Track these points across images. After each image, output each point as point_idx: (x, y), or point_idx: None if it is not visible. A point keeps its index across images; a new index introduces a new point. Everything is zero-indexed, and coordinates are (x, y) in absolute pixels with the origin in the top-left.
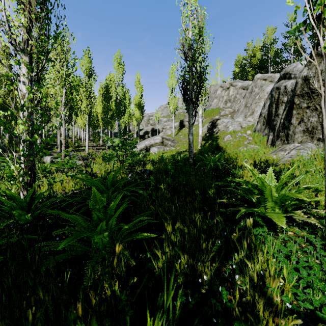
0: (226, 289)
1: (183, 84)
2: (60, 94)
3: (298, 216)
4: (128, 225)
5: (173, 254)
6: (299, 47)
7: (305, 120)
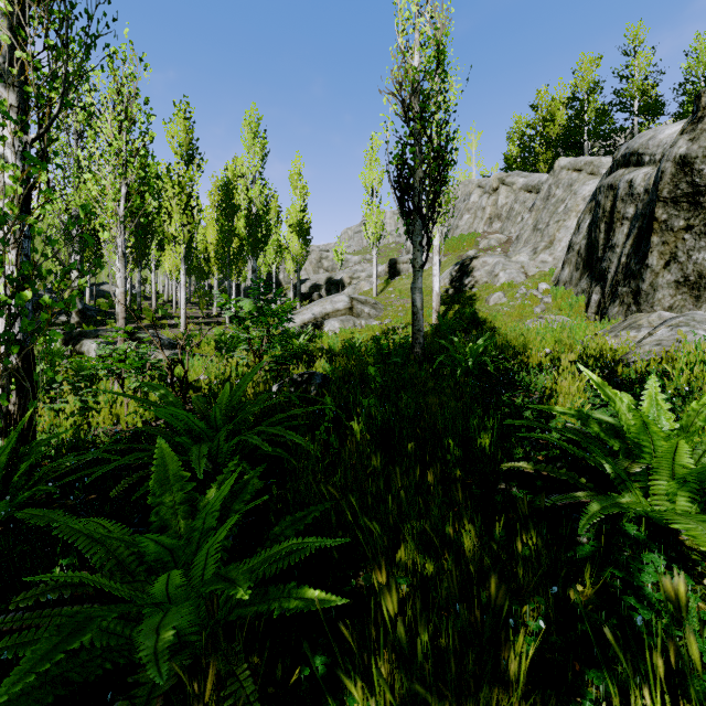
0: None
1: (400, 174)
2: (114, 196)
3: None
4: (257, 560)
5: (403, 693)
6: None
7: (682, 259)
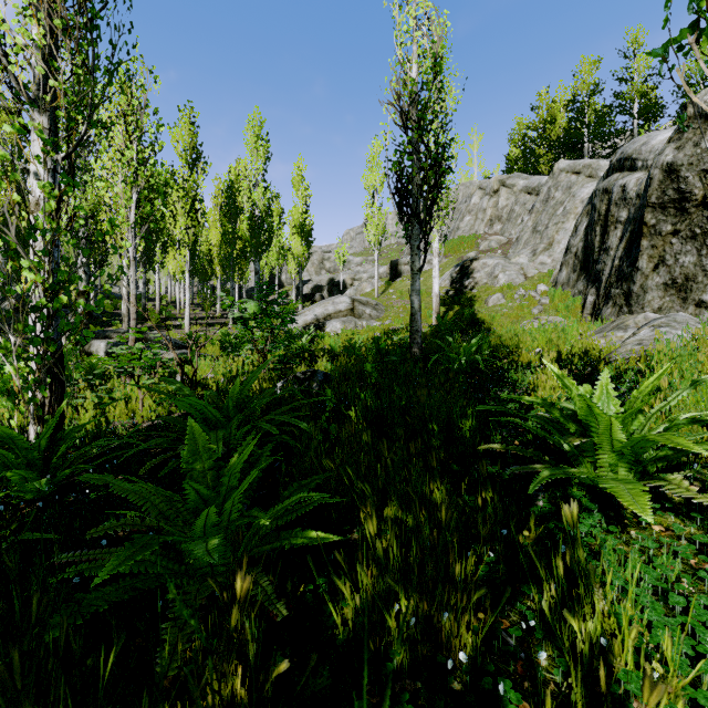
0: (514, 681)
1: (399, 181)
2: (126, 203)
3: (677, 488)
4: (271, 512)
5: (381, 590)
6: (684, 83)
7: (670, 262)
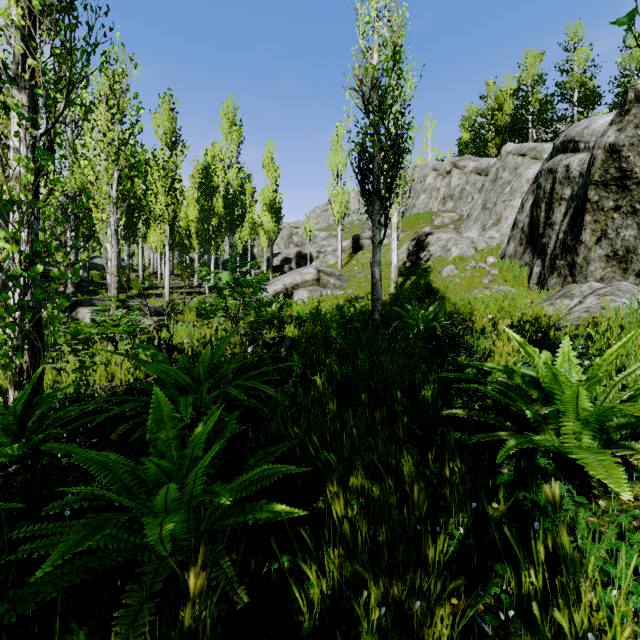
0: None
1: (361, 160)
2: (108, 180)
3: None
4: (235, 483)
5: (348, 575)
6: None
7: (611, 236)
